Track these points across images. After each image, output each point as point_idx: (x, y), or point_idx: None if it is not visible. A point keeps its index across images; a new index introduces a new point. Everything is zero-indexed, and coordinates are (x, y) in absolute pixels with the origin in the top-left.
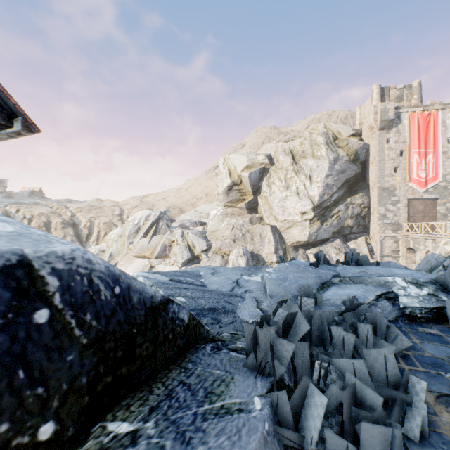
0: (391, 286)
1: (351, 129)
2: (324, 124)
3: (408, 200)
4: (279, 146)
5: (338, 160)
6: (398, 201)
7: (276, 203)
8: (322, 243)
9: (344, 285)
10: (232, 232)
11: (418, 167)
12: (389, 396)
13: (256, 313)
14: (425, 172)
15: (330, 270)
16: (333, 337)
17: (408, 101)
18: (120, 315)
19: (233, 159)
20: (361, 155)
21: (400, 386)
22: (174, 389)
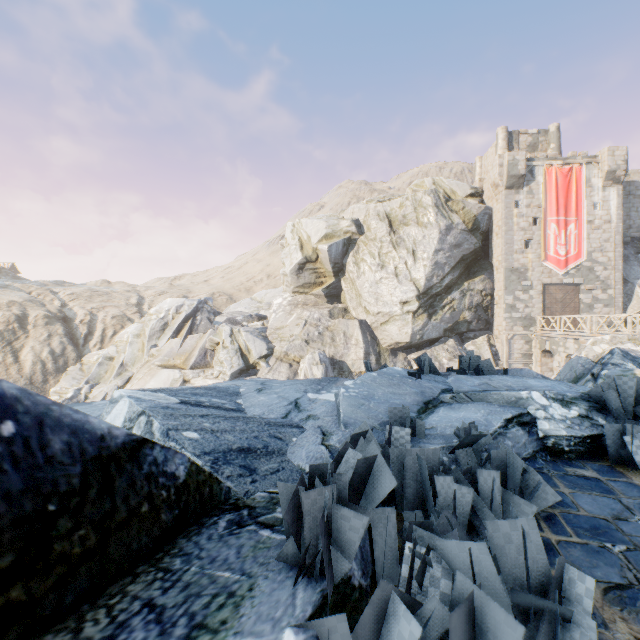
0: (527, 405)
1: (469, 186)
2: (433, 178)
3: (543, 285)
4: (371, 208)
5: (452, 229)
6: (530, 287)
7: (367, 288)
8: (430, 345)
9: (457, 405)
10: (304, 329)
11: (556, 241)
12: (531, 604)
13: (319, 453)
14: (566, 248)
15: (439, 382)
16: (438, 493)
17: (543, 151)
18: (13, 479)
19: (306, 225)
20: (483, 223)
21: (550, 587)
22: (128, 622)
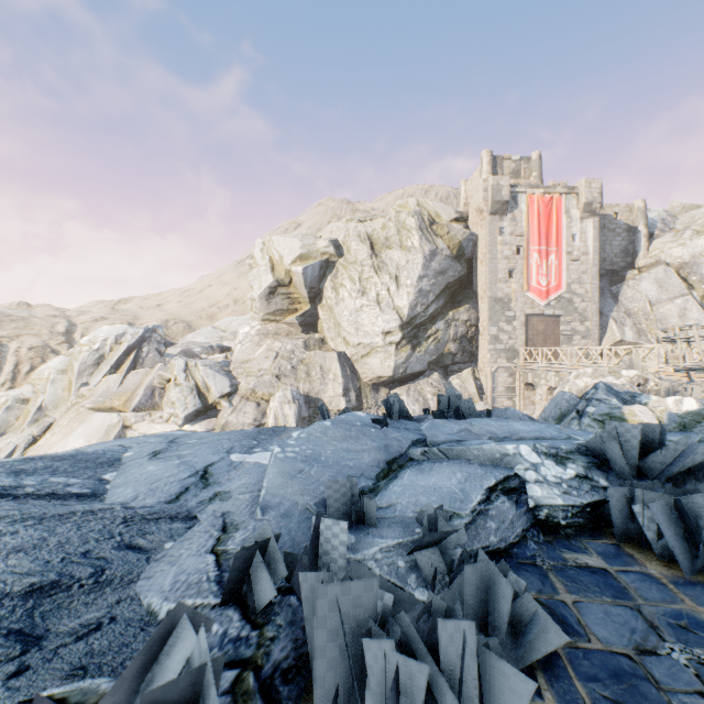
0: (514, 463)
1: (454, 210)
2: (417, 199)
3: (526, 316)
4: (351, 228)
5: (436, 255)
6: (514, 317)
7: (346, 317)
8: (414, 379)
9: (429, 465)
10: (275, 363)
11: (538, 271)
12: None
13: (198, 573)
14: (547, 279)
15: (410, 430)
16: (370, 670)
17: (526, 179)
18: None
19: (278, 243)
20: (467, 250)
21: None
22: None
